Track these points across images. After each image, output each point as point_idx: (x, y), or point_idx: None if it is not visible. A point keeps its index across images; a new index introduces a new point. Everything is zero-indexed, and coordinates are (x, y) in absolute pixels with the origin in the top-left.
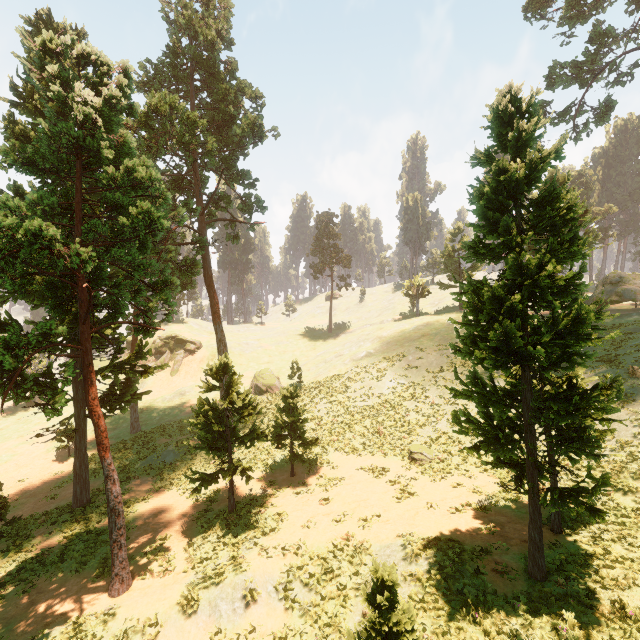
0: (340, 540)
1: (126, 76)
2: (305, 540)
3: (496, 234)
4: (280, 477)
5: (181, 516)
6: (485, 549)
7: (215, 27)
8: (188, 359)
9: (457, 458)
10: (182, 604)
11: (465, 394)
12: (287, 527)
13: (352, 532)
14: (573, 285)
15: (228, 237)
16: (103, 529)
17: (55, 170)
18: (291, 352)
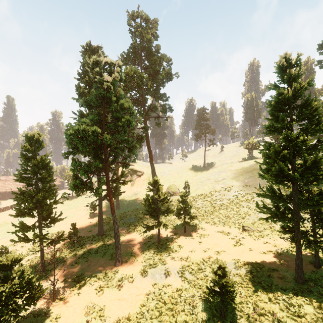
0: (206, 258)
1: (119, 66)
2: (190, 256)
3: (278, 122)
4: (179, 232)
5: (138, 242)
6: (275, 269)
7: (151, 32)
8: (138, 179)
9: (268, 231)
10: (141, 272)
11: (263, 195)
12: (182, 251)
13: (211, 256)
14: (320, 145)
15: (156, 124)
16: (110, 244)
17: (95, 105)
18: (184, 177)
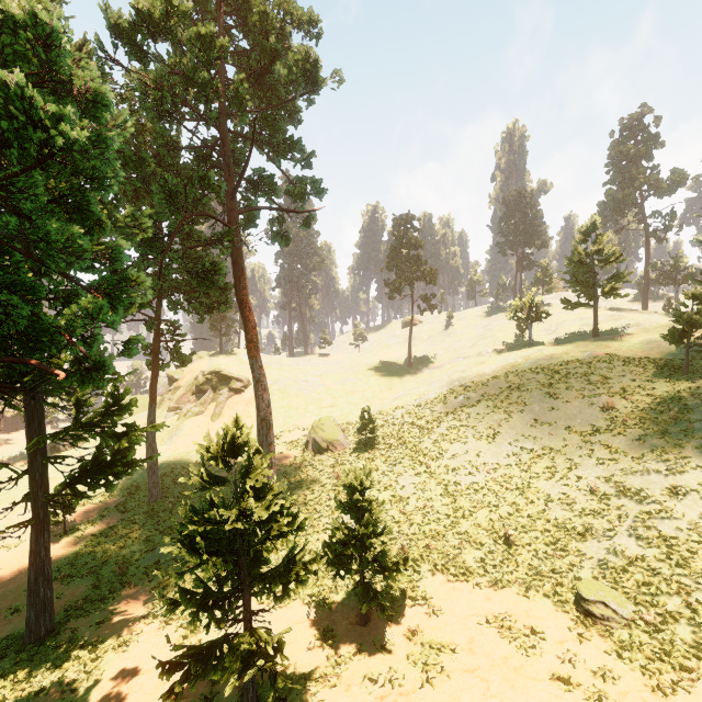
0: None
1: None
2: None
3: None
4: (342, 623)
5: None
6: None
7: None
8: (233, 400)
9: (687, 626)
10: None
11: None
12: None
13: None
14: None
15: (273, 237)
16: None
17: None
18: (360, 392)
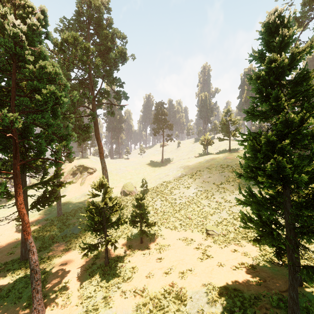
0: (168, 287)
1: (43, 14)
2: (147, 286)
3: (268, 102)
4: (134, 243)
5: (78, 267)
6: (257, 297)
7: (101, 0)
8: (89, 177)
9: (233, 234)
10: None
11: (247, 203)
12: (137, 277)
13: (175, 281)
14: None
15: (108, 113)
16: None
17: (1, 69)
18: (142, 173)
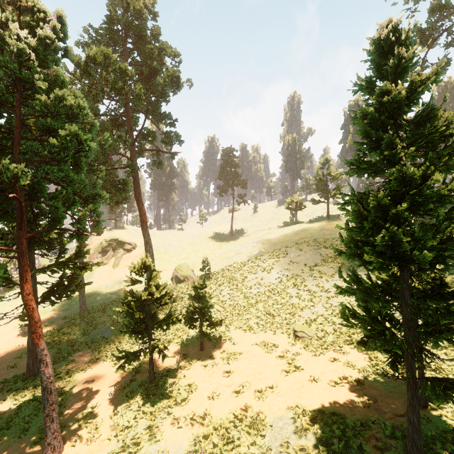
0: (239, 411)
1: (60, 22)
2: (210, 411)
3: (379, 150)
4: (192, 351)
5: (111, 385)
6: (364, 423)
7: (143, 1)
8: (126, 256)
9: (332, 336)
10: None
11: (349, 292)
12: (196, 397)
13: (249, 404)
14: (447, 195)
15: (154, 164)
16: None
17: None
18: (203, 250)
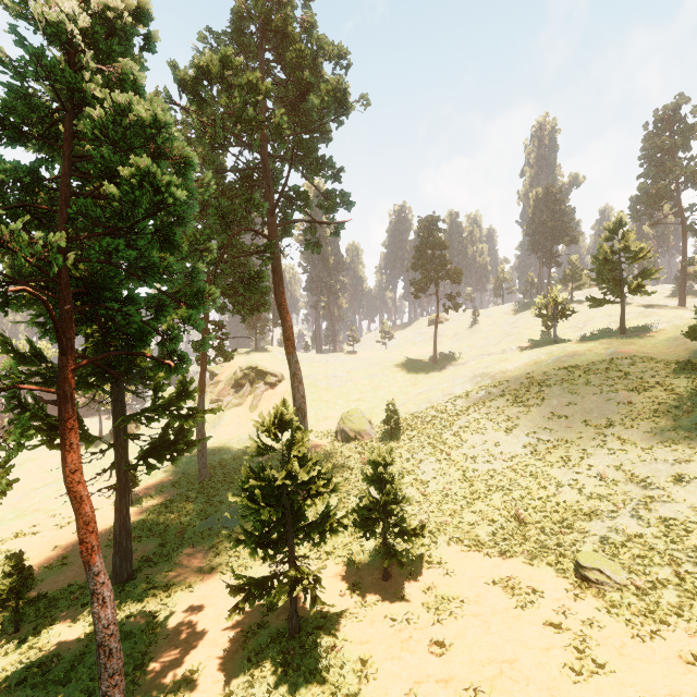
0: None
1: None
2: None
3: None
4: (368, 578)
5: (226, 628)
6: None
7: None
8: (268, 393)
9: (674, 591)
10: None
11: None
12: (375, 696)
13: None
14: None
15: (307, 245)
16: (129, 631)
17: (47, 136)
18: (386, 387)
